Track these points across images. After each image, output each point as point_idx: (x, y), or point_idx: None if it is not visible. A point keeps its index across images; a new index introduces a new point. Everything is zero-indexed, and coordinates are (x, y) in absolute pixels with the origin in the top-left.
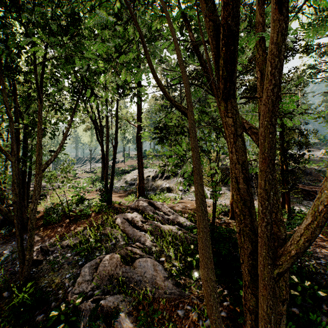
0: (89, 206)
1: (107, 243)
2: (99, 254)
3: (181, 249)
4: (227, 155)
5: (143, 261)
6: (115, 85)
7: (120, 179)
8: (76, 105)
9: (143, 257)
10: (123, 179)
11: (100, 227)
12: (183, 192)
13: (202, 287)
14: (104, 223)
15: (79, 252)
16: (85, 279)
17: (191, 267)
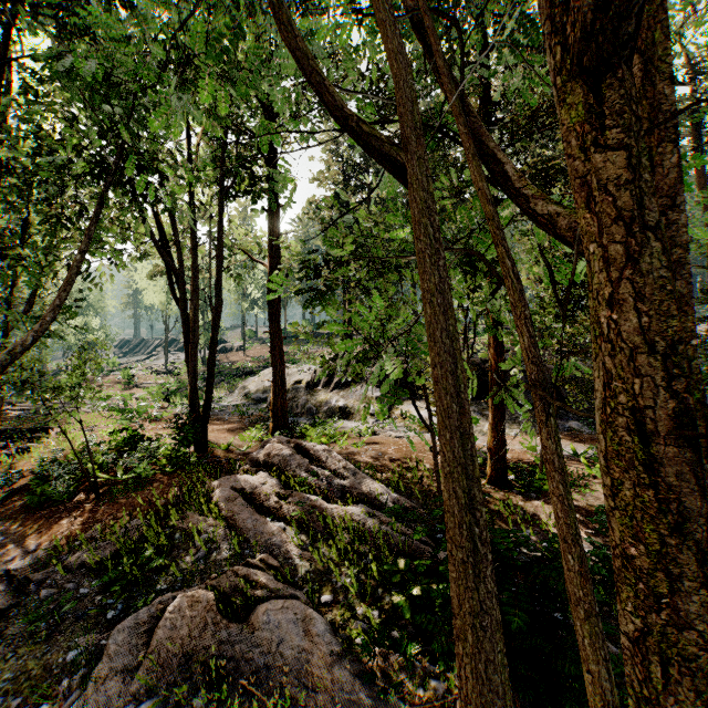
0: (150, 456)
1: (188, 556)
2: (162, 589)
3: (374, 569)
4: (488, 331)
5: (277, 608)
6: (182, 119)
7: (233, 389)
8: (104, 202)
9: (278, 594)
10: (241, 388)
11: (171, 512)
12: (376, 419)
13: (431, 680)
14: (184, 501)
15: (112, 584)
16: (118, 666)
17: (401, 618)
